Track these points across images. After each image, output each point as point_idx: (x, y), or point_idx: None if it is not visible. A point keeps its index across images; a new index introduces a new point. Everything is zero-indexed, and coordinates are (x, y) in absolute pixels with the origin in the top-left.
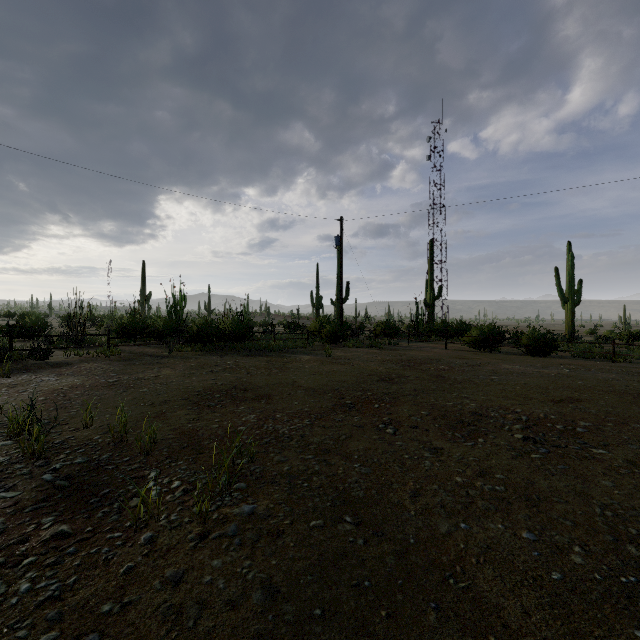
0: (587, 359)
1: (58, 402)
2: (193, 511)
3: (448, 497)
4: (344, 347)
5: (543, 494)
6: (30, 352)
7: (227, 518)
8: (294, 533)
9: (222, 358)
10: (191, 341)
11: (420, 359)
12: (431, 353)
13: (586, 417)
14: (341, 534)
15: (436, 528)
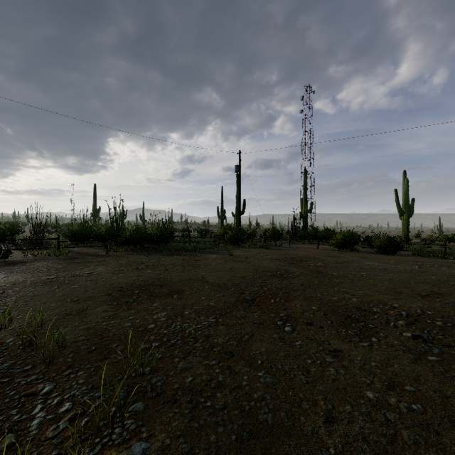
0: (424, 257)
1: None
2: None
3: (367, 424)
4: (242, 248)
5: None
6: None
7: None
8: None
9: (148, 257)
10: (125, 243)
11: (300, 257)
12: (307, 252)
13: None
14: None
15: None
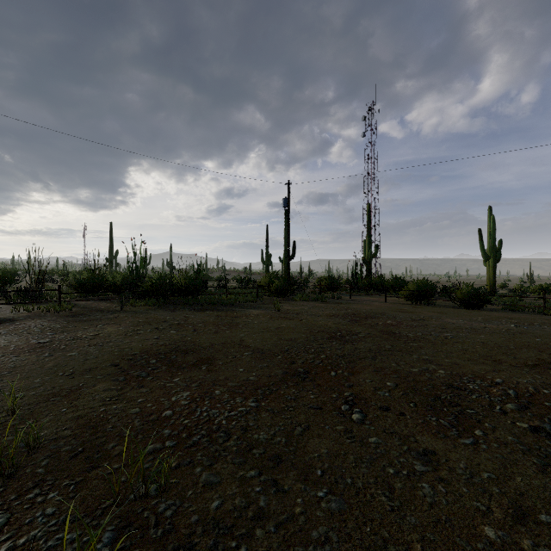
0: (518, 312)
1: None
2: None
3: None
4: (291, 301)
5: None
6: None
7: None
8: None
9: (173, 313)
10: (145, 296)
11: (365, 313)
12: (373, 306)
13: None
14: None
15: None
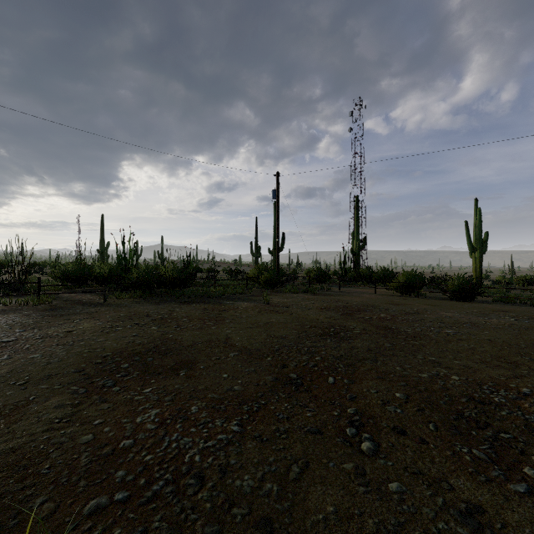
0: (510, 304)
1: None
2: None
3: None
4: (281, 292)
5: None
6: None
7: None
8: None
9: (158, 306)
10: (131, 288)
11: (356, 305)
12: (363, 298)
13: None
14: None
15: None
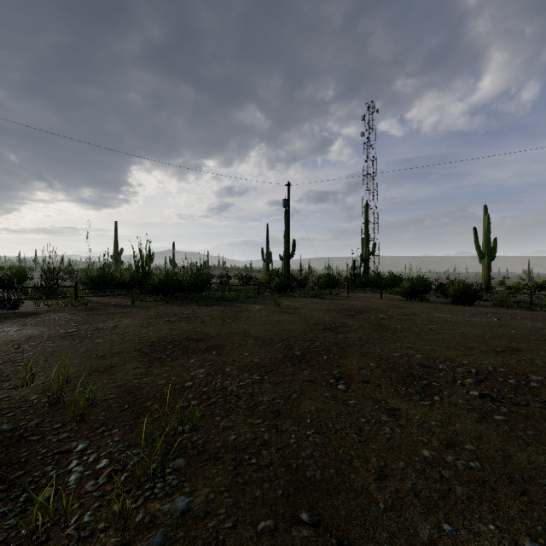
0: (507, 308)
1: (9, 354)
2: (113, 510)
3: (420, 480)
4: (291, 297)
5: (526, 473)
6: (0, 303)
7: (154, 520)
8: (237, 545)
9: (180, 308)
10: (153, 292)
11: (360, 308)
12: (368, 302)
13: (535, 370)
14: (297, 545)
15: (414, 532)
